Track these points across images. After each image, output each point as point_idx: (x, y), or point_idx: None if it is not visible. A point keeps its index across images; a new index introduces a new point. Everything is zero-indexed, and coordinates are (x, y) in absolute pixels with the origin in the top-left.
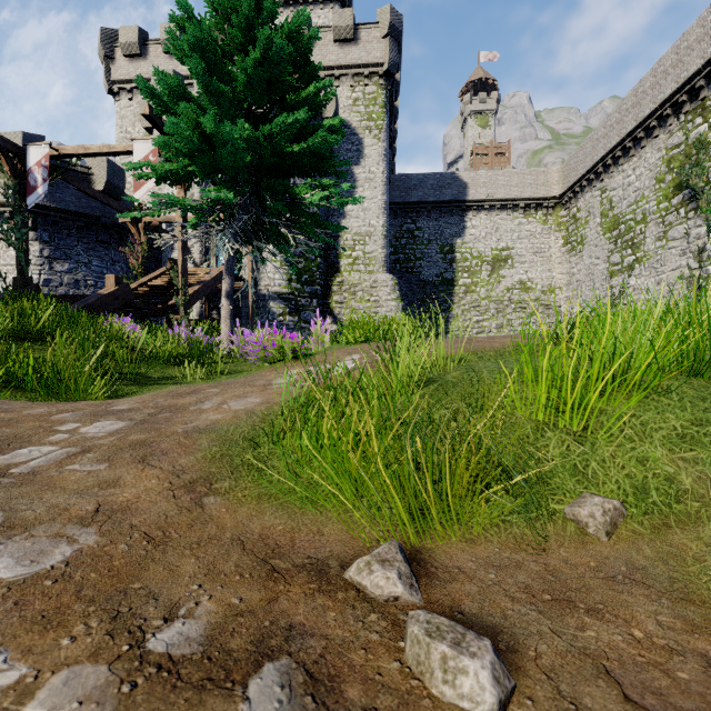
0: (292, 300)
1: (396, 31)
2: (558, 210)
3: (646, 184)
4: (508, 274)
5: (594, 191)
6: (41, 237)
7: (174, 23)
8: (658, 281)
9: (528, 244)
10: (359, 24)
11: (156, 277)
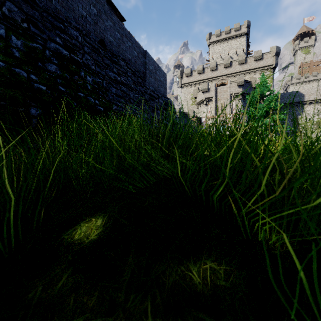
0: None
1: (277, 53)
2: None
3: None
4: None
5: None
6: None
7: (201, 65)
8: None
9: None
10: (263, 53)
11: None
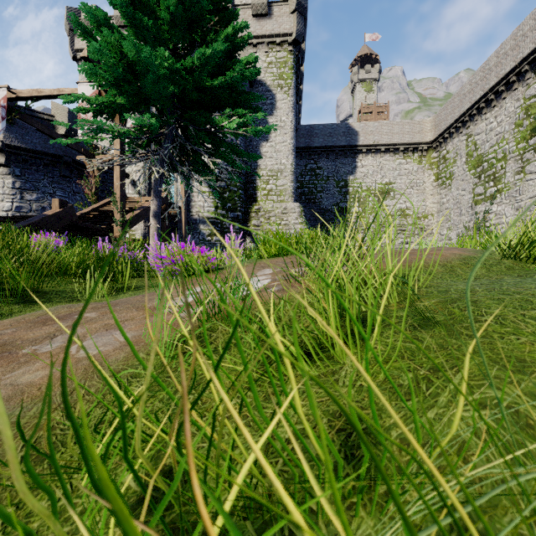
0: (218, 223)
1: (302, 7)
2: (430, 153)
3: (506, 129)
4: (390, 204)
5: (461, 136)
6: (14, 172)
7: None
8: (517, 207)
9: (406, 180)
10: (272, 2)
11: (105, 204)
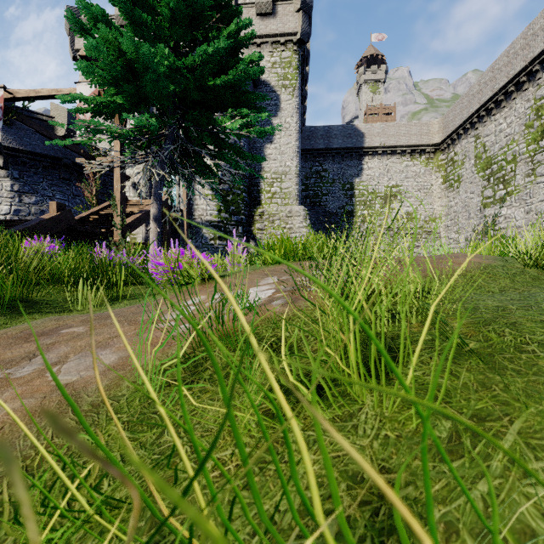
0: (221, 227)
1: (307, 6)
2: (438, 155)
3: (516, 130)
4: (397, 207)
5: (470, 138)
6: (12, 174)
7: None
8: (527, 211)
9: (413, 183)
10: (276, 1)
11: (105, 207)
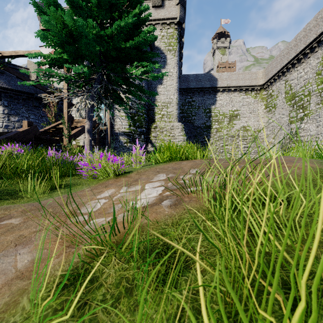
0: (131, 135)
1: (183, 1)
2: (262, 91)
3: (310, 76)
4: (237, 123)
5: (281, 81)
6: (3, 103)
7: None
8: (317, 125)
9: (247, 108)
10: None
11: (60, 123)
